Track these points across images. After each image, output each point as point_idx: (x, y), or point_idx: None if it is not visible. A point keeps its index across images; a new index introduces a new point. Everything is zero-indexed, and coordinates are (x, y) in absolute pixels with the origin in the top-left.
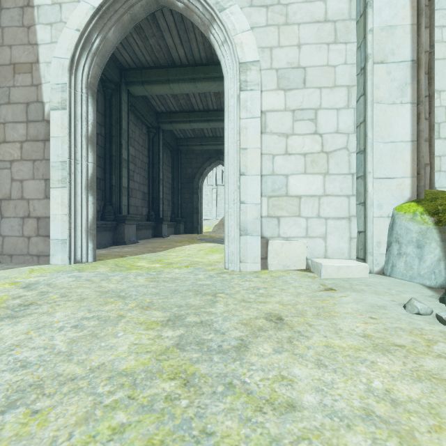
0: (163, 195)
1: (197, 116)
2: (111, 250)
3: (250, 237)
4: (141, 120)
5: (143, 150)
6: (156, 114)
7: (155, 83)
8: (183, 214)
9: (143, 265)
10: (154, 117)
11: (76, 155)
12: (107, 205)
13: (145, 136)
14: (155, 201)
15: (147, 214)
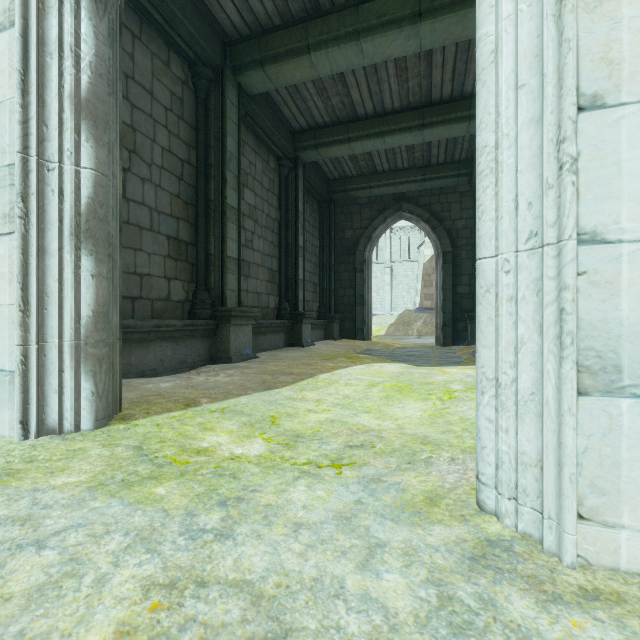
0: (304, 274)
1: (362, 127)
2: (188, 380)
3: (636, 403)
4: (266, 146)
5: (269, 197)
6: (292, 135)
7: (284, 59)
8: (339, 306)
9: (218, 444)
10: (288, 139)
11: (45, 146)
12: (200, 290)
13: (273, 173)
14: (291, 284)
15: (277, 307)
